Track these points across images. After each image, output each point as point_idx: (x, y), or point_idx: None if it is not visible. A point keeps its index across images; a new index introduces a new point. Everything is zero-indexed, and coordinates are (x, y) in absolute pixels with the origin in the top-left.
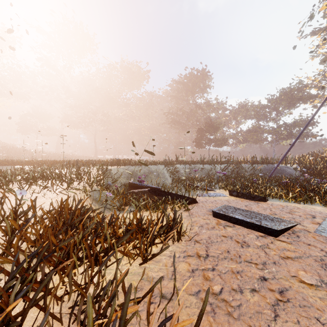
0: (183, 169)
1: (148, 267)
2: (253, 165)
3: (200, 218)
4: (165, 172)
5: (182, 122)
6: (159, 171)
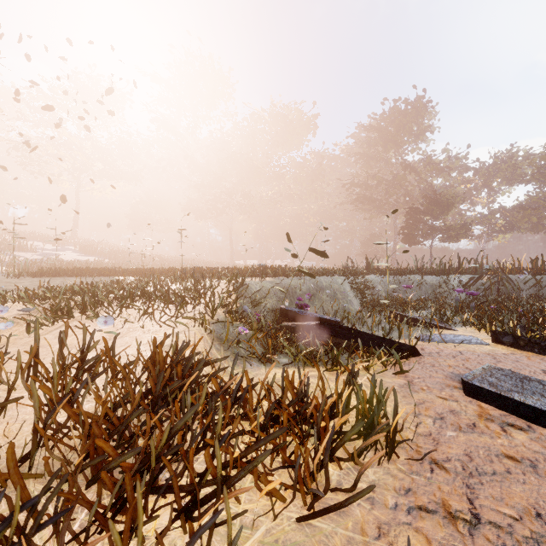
0: (380, 284)
1: (319, 528)
2: (535, 276)
3: (432, 396)
4: (347, 290)
5: (377, 199)
6: (336, 287)
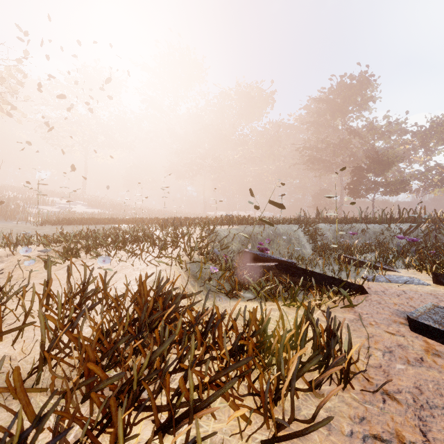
0: (329, 231)
1: None
2: None
3: (380, 331)
4: (300, 236)
5: (326, 160)
6: (291, 234)
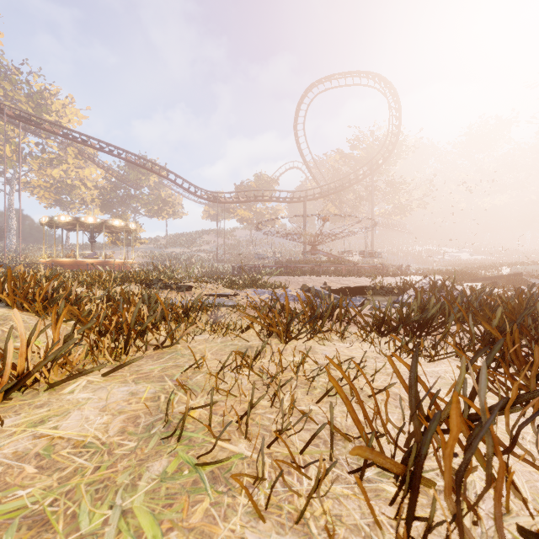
0: None
1: None
2: None
3: None
4: None
5: None
6: None
